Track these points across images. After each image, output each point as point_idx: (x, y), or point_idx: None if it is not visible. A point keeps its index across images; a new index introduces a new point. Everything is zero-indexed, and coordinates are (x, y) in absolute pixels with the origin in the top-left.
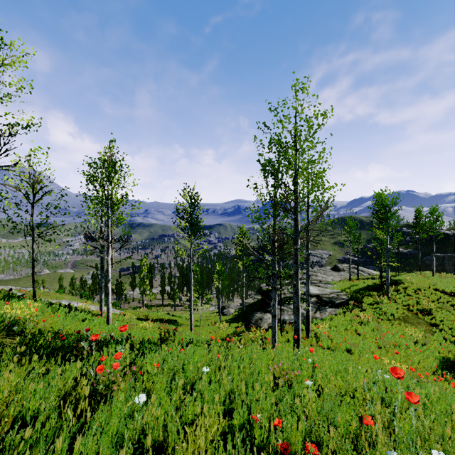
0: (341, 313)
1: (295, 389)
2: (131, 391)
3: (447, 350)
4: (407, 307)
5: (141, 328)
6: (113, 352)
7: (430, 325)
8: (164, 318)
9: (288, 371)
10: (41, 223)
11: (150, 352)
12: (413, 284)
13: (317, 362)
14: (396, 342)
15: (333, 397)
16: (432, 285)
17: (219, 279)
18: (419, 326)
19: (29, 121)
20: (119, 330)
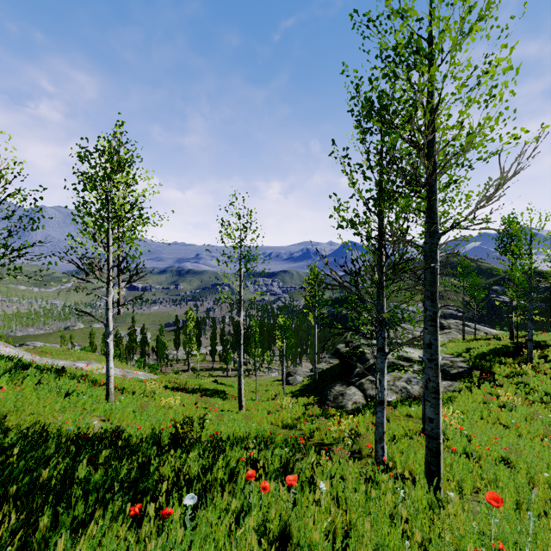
0: (464, 390)
1: None
2: None
3: None
4: None
5: (163, 407)
6: None
7: None
8: (208, 388)
9: None
10: (6, 244)
11: None
12: None
13: None
14: None
15: None
16: None
17: (282, 337)
18: None
19: None
20: None
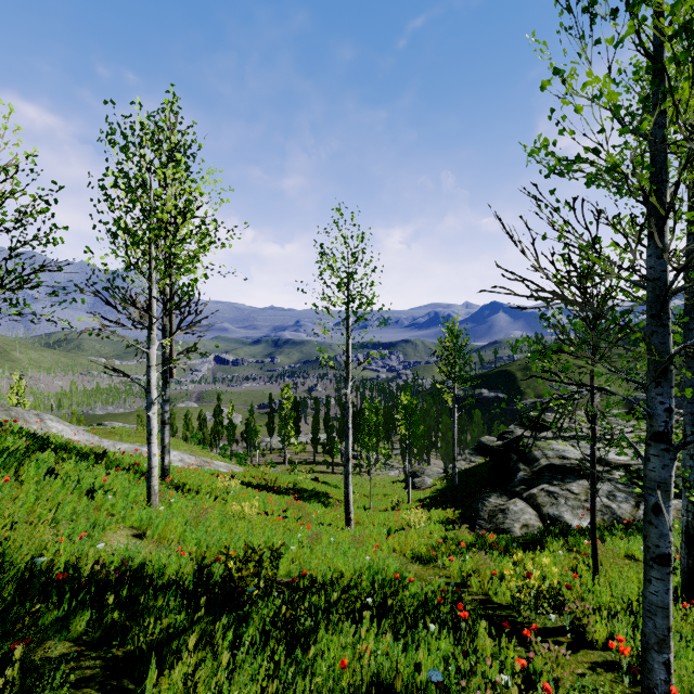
0: None
1: None
2: None
3: None
4: None
5: (233, 516)
6: None
7: None
8: (306, 488)
9: None
10: (13, 270)
11: None
12: None
13: None
14: None
15: None
16: None
17: (406, 422)
18: None
19: None
20: None
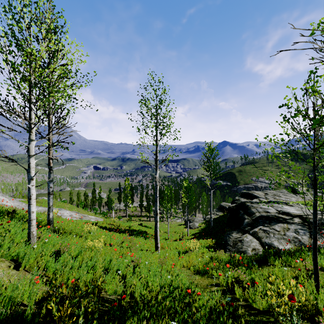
0: None
1: None
2: None
3: None
4: None
5: (87, 248)
6: None
7: None
8: (135, 229)
9: None
10: None
11: None
12: None
13: None
14: None
15: None
16: None
17: (186, 195)
18: None
19: None
20: None
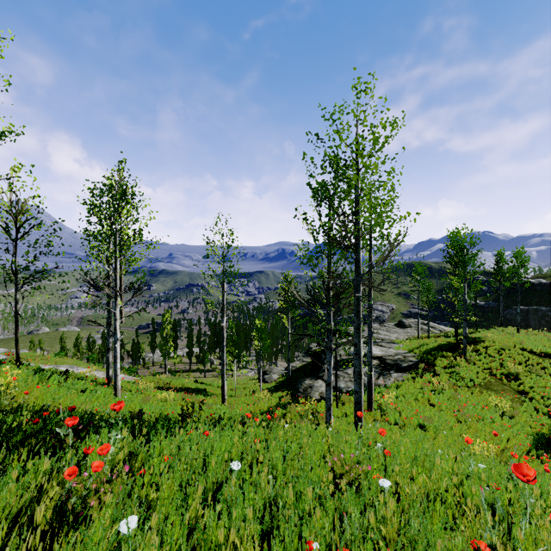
0: (409, 379)
1: (366, 496)
2: (121, 505)
3: (540, 423)
4: (488, 371)
5: (160, 401)
6: (105, 441)
7: (518, 392)
8: (191, 387)
9: (354, 465)
10: (28, 266)
11: (159, 440)
12: (495, 342)
13: (388, 448)
14: (478, 414)
15: (417, 503)
16: (518, 344)
17: (259, 338)
18: (505, 394)
19: (6, 130)
20: (113, 409)
